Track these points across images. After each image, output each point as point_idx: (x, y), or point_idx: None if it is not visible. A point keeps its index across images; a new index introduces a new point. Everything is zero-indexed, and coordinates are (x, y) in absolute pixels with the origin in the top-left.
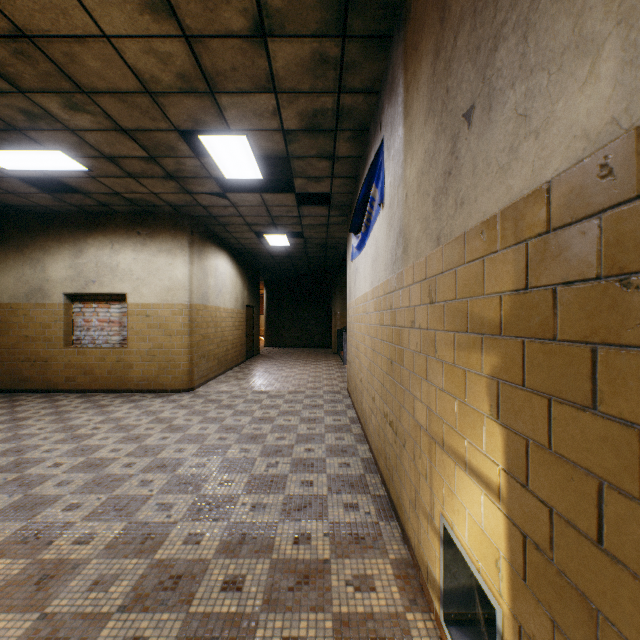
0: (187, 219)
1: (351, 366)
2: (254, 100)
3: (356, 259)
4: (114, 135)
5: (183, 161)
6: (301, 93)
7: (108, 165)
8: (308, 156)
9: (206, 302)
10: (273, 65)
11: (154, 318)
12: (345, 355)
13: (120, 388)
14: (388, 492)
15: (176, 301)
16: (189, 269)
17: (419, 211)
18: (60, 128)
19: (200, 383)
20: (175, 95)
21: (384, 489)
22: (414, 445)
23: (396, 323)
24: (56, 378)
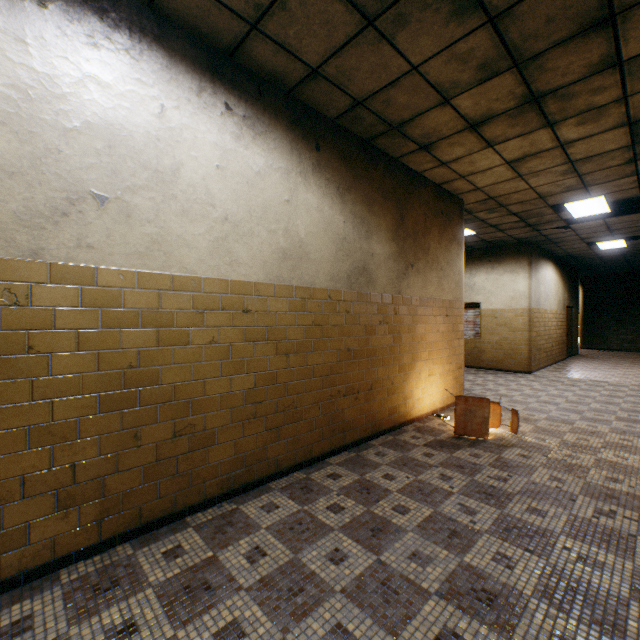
0: (526, 246)
1: None
2: (616, 182)
3: None
4: (504, 217)
5: (543, 217)
6: None
7: (489, 229)
8: None
9: (538, 306)
10: (638, 167)
11: (500, 319)
12: None
13: (475, 365)
14: None
15: (517, 307)
16: (528, 282)
17: None
18: (476, 221)
19: (534, 369)
20: (557, 194)
21: None
22: None
23: None
24: None
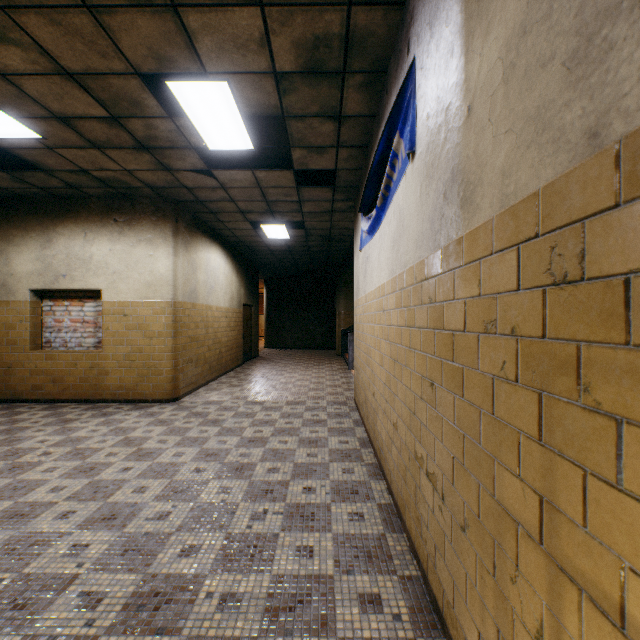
0: (171, 204)
1: (359, 374)
2: (233, 19)
3: (366, 246)
4: (59, 82)
5: (154, 123)
6: (297, 5)
7: (63, 130)
8: (308, 115)
9: (194, 300)
10: None
11: (133, 318)
12: (350, 358)
13: (94, 398)
14: (424, 575)
15: (158, 298)
16: (173, 261)
17: (512, 112)
18: None
19: (187, 391)
20: (124, 11)
21: (416, 564)
22: (494, 547)
23: (443, 324)
24: (21, 386)
